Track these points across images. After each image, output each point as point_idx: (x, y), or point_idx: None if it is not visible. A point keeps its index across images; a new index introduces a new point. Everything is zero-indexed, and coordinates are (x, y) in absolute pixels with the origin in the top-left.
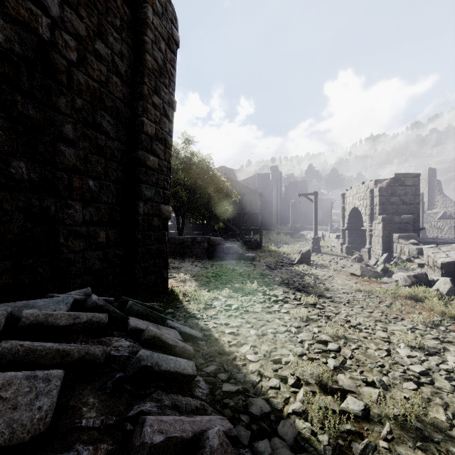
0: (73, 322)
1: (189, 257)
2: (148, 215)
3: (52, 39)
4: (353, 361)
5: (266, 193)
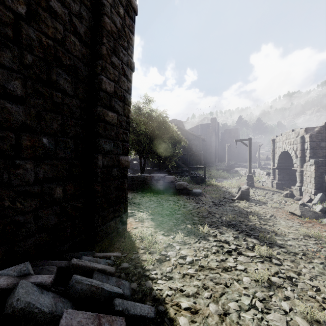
0: None
1: (148, 191)
2: (107, 167)
3: None
4: None
5: (207, 139)
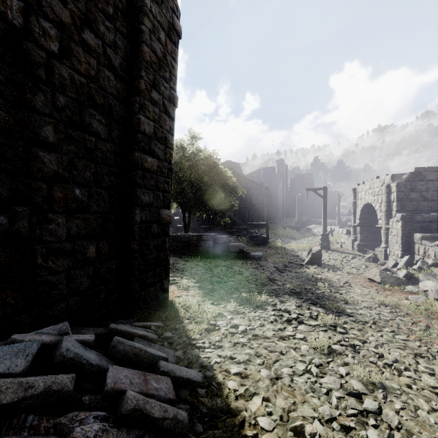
0: (23, 395)
1: (194, 255)
2: (145, 222)
3: (26, 26)
4: (403, 434)
5: (272, 187)
